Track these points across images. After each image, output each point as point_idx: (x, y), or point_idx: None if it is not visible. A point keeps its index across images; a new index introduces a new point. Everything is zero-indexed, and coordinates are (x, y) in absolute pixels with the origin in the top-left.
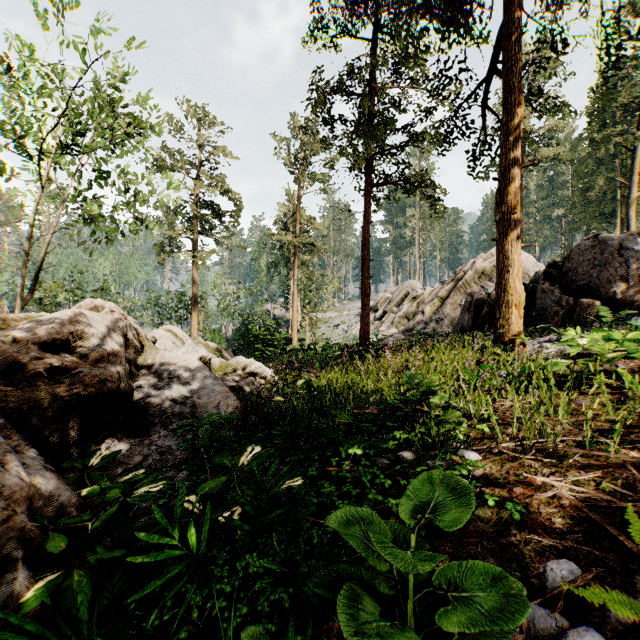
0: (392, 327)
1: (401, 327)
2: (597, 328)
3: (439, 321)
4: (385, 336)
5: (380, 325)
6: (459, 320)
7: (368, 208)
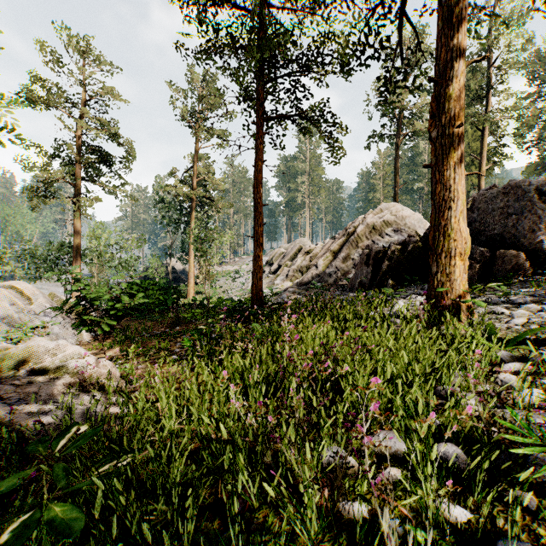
0: (287, 280)
1: (295, 280)
2: (542, 285)
3: (333, 275)
4: (280, 289)
5: (275, 278)
6: (356, 274)
7: (261, 144)
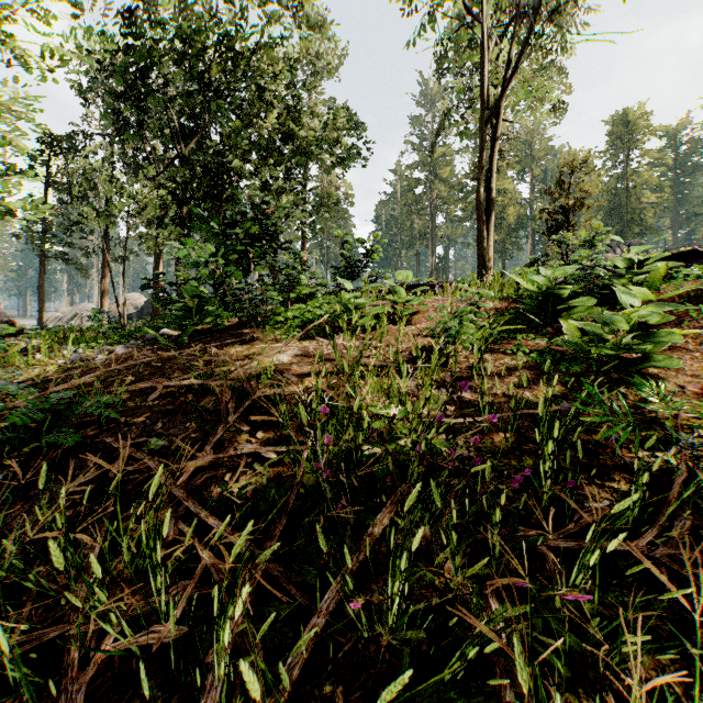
0: None
1: None
2: None
3: None
4: None
5: None
6: None
7: (43, 268)
